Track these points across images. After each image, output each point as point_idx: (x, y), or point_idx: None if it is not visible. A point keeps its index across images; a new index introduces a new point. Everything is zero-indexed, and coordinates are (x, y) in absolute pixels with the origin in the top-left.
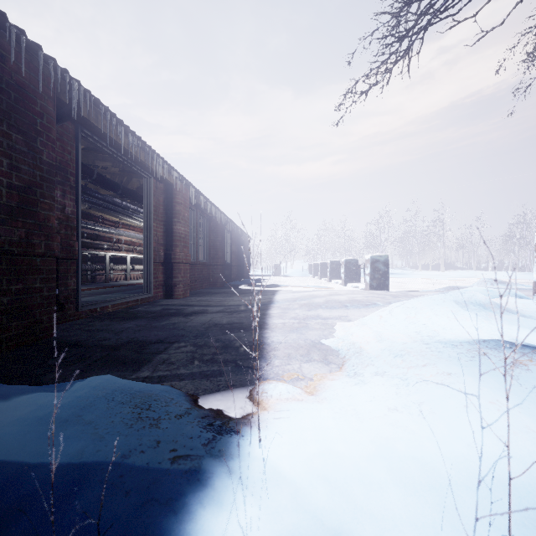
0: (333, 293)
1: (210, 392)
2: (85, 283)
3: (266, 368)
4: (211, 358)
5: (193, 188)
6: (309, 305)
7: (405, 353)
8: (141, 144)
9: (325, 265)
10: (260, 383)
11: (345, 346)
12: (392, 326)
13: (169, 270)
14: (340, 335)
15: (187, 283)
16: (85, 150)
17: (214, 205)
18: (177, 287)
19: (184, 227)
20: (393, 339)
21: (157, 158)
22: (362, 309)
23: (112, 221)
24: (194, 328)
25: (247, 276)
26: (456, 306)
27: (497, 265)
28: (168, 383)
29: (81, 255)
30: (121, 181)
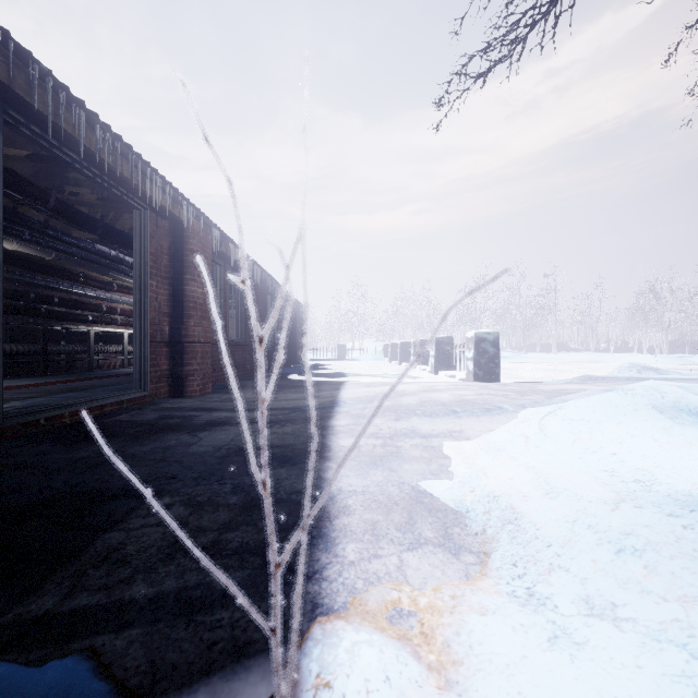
0: (428, 388)
1: (183, 680)
2: (57, 372)
3: (329, 573)
4: (213, 543)
5: (218, 231)
6: (395, 409)
7: (645, 547)
8: (121, 147)
9: (406, 346)
10: (315, 632)
11: (480, 502)
12: (551, 455)
13: (178, 354)
14: (461, 473)
15: (207, 373)
16: (32, 158)
17: (252, 259)
18: (191, 380)
19: (203, 288)
20: (575, 492)
21: (153, 175)
22: (482, 418)
23: (101, 281)
24: (199, 459)
25: (301, 361)
26: (660, 418)
27: (619, 345)
28: (85, 641)
29: (47, 331)
30: (102, 215)
